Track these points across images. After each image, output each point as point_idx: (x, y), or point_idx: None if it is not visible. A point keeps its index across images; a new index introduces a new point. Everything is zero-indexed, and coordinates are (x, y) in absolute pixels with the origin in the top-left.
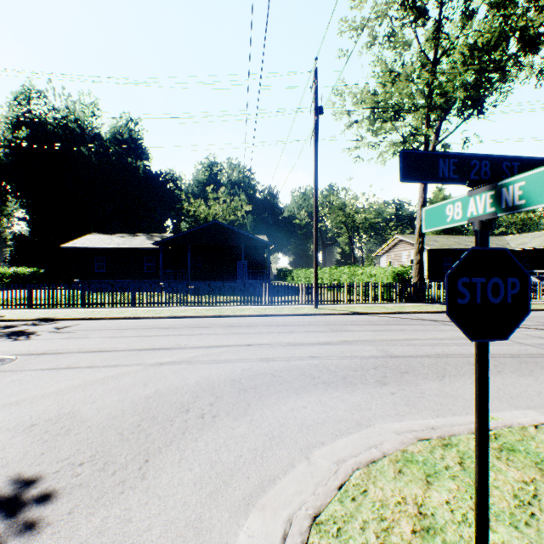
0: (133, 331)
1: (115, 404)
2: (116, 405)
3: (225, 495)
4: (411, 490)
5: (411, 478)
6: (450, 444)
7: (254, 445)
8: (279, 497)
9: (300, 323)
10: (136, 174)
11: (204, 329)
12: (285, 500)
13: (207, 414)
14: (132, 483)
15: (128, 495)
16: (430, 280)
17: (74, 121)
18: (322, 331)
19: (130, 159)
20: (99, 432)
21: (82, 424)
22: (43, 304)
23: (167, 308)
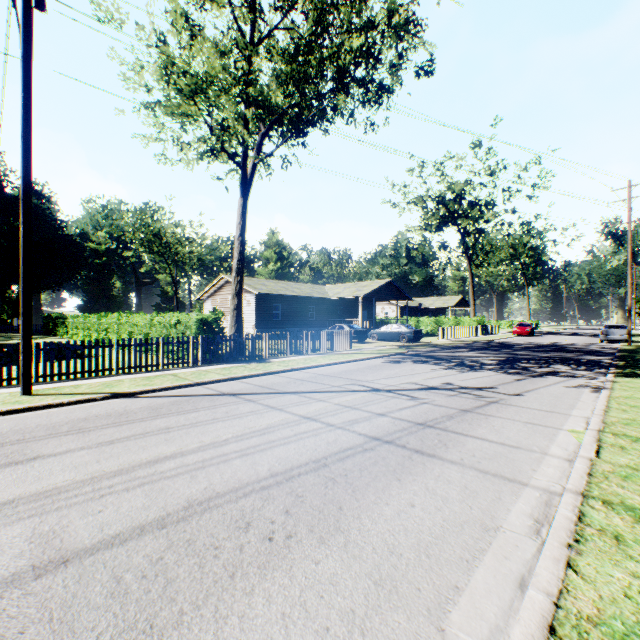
0: None
1: None
2: None
3: None
4: None
5: None
6: None
7: None
8: None
9: None
10: None
11: None
12: None
13: None
14: None
15: None
16: (259, 330)
17: None
18: None
19: None
20: None
21: None
22: None
23: None
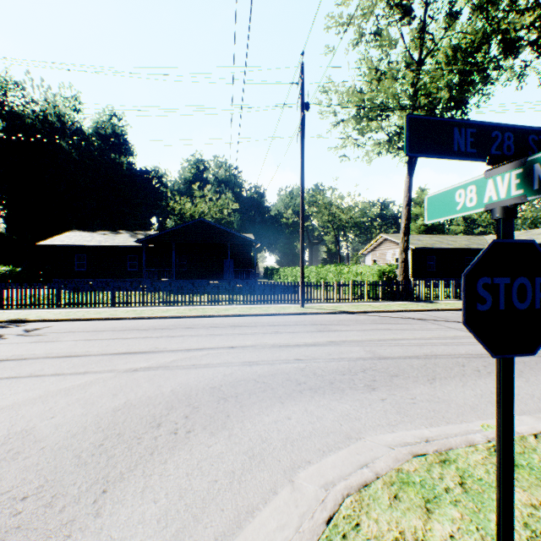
0: (110, 333)
1: (77, 419)
2: (78, 421)
3: (194, 536)
4: (410, 522)
5: (409, 505)
6: (449, 461)
7: (232, 467)
8: (257, 535)
9: (286, 323)
10: (119, 170)
11: (186, 330)
12: (264, 539)
13: (181, 429)
14: (82, 522)
15: (76, 539)
16: (414, 279)
17: (54, 114)
18: (309, 332)
19: (113, 155)
20: (52, 455)
21: (35, 445)
22: (15, 305)
23: (149, 308)
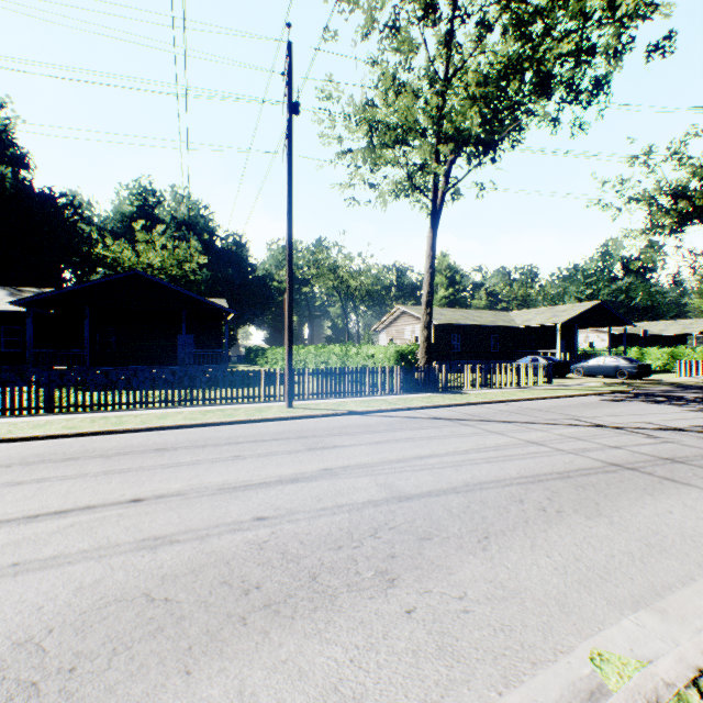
0: None
1: None
2: None
3: None
4: None
5: None
6: None
7: None
8: None
9: (259, 437)
10: None
11: (59, 465)
12: None
13: None
14: None
15: None
16: (437, 362)
17: None
18: (292, 452)
19: None
20: None
21: None
22: None
23: (10, 421)
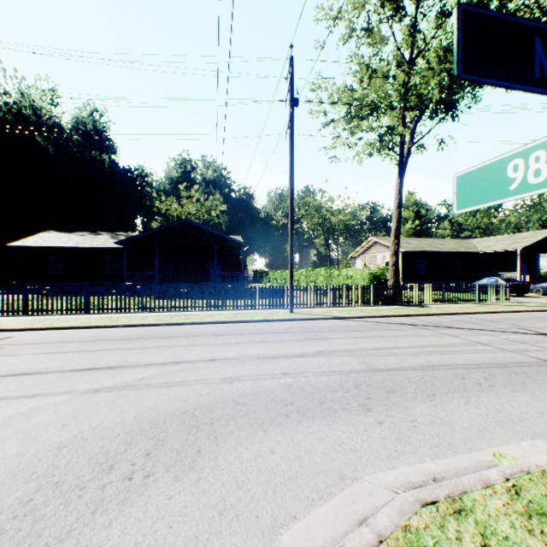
0: (77, 344)
1: (7, 461)
2: (9, 464)
3: None
4: None
5: None
6: (465, 510)
7: (195, 530)
8: None
9: (274, 330)
10: (101, 168)
11: (163, 340)
12: None
13: (138, 472)
14: None
15: None
16: (404, 282)
17: (29, 107)
18: (297, 340)
19: (94, 152)
20: None
21: None
22: None
23: (126, 315)
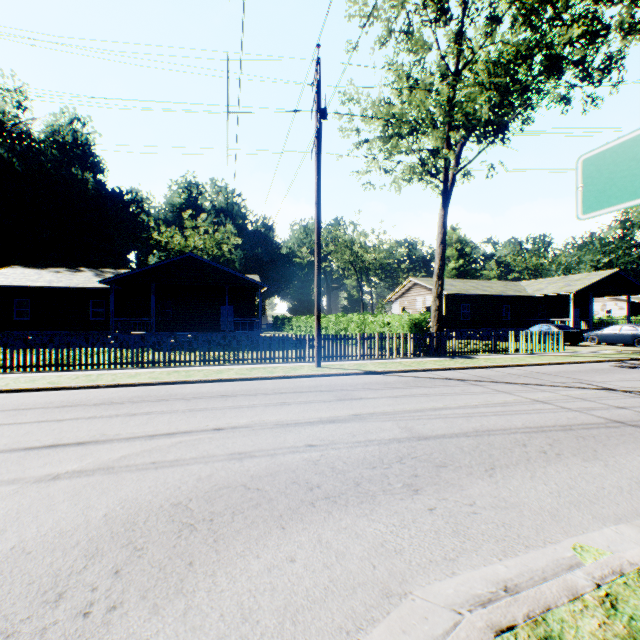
0: (38, 411)
1: None
2: None
3: None
4: None
5: None
6: (552, 638)
7: None
8: None
9: (297, 389)
10: (83, 190)
11: (156, 404)
12: None
13: (99, 603)
14: None
15: None
16: (447, 330)
17: None
18: (326, 401)
19: (74, 169)
20: None
21: None
22: None
23: (111, 372)
